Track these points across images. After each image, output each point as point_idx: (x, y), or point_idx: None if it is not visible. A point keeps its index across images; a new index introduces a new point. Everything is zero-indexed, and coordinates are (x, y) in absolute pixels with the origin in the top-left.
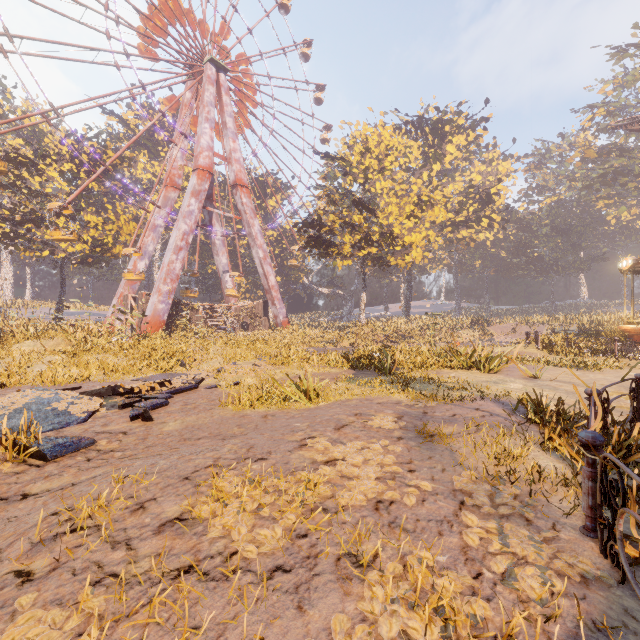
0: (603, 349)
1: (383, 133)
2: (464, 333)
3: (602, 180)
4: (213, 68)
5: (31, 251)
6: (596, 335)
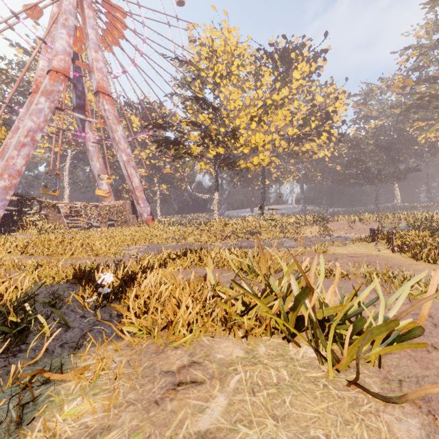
0: None
1: (228, 36)
2: (307, 229)
3: (418, 104)
4: None
5: None
6: None
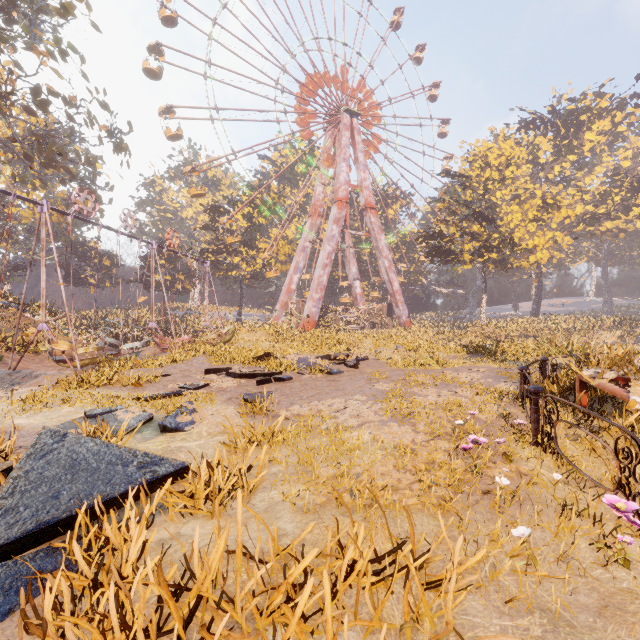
0: None
1: (503, 147)
2: (602, 334)
3: None
4: (348, 116)
5: (222, 271)
6: None
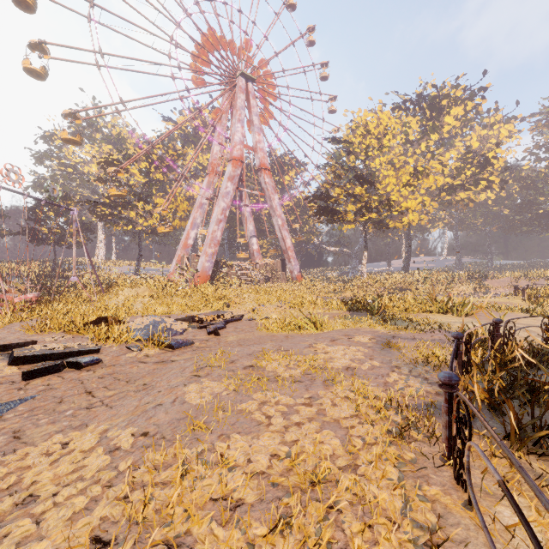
0: None
1: (381, 117)
2: (460, 286)
3: None
4: (243, 80)
5: (120, 226)
6: None
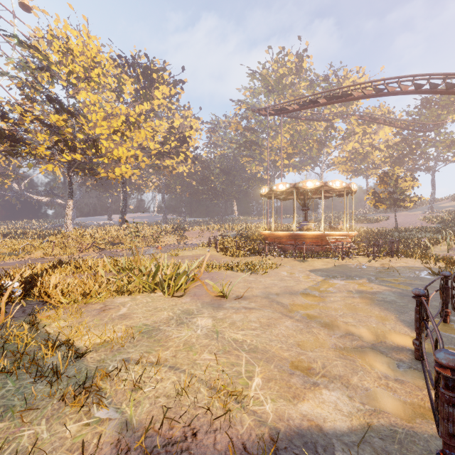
0: (259, 250)
1: (88, 41)
2: (167, 238)
3: (245, 145)
4: None
5: None
6: (248, 238)
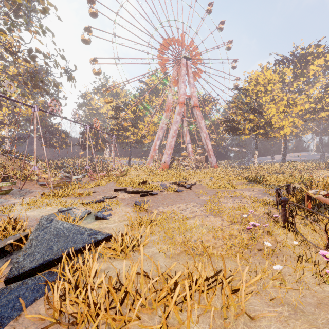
0: None
1: (266, 74)
2: (319, 171)
3: None
4: (185, 59)
5: (120, 139)
6: None
